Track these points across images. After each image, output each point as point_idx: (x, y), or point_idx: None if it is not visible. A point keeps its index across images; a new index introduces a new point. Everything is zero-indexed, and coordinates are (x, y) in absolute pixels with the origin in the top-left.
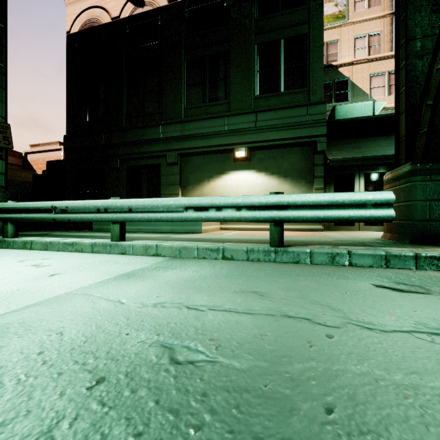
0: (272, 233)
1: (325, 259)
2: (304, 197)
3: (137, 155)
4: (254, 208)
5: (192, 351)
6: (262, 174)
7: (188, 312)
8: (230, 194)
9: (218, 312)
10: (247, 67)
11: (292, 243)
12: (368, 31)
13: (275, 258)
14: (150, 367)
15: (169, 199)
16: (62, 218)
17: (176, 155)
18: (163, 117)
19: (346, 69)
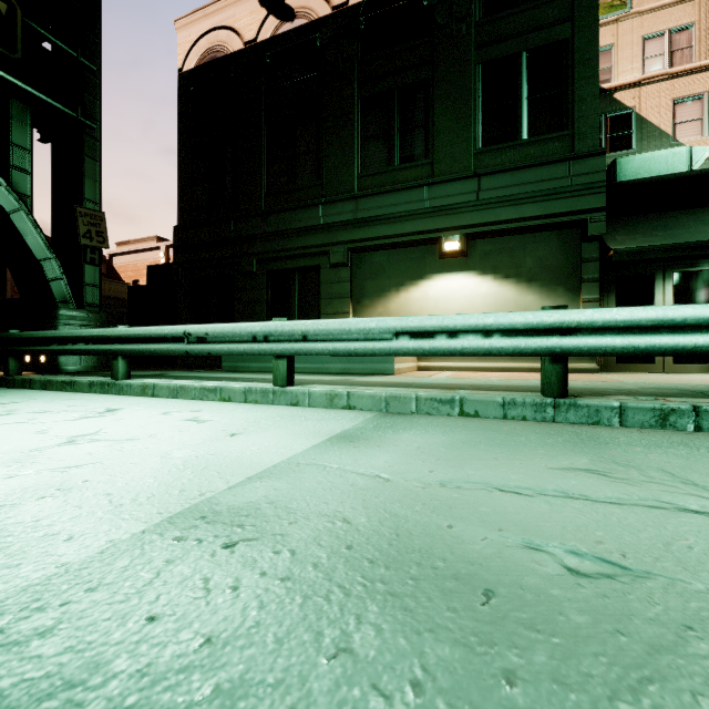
0: (547, 374)
1: (649, 419)
2: (609, 314)
3: (283, 252)
4: (515, 333)
5: (587, 558)
6: (488, 279)
7: (510, 497)
8: (434, 311)
9: (560, 499)
10: (463, 103)
11: (571, 391)
12: (670, 24)
13: (554, 417)
14: (547, 579)
15: (368, 319)
16: (199, 350)
17: (345, 251)
18: (324, 192)
19: (629, 93)
